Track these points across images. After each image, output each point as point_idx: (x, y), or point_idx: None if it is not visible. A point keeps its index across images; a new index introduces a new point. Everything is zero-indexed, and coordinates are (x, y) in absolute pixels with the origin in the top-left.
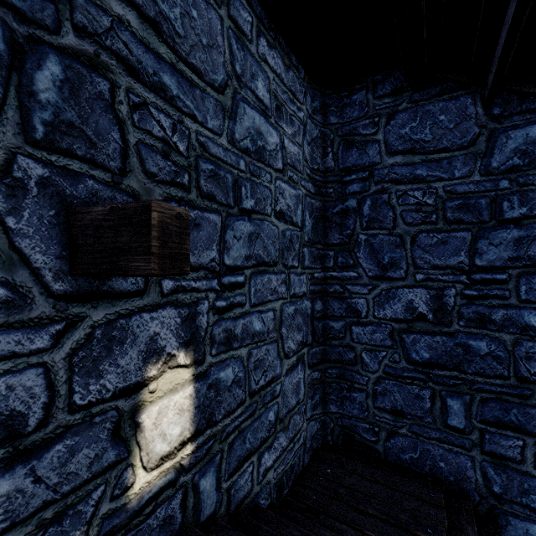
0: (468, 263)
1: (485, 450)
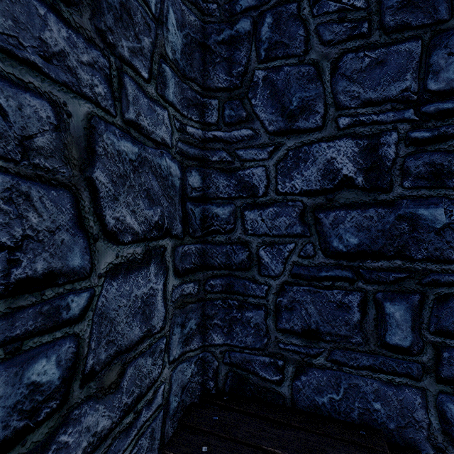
0: (417, 89)
1: (442, 376)
